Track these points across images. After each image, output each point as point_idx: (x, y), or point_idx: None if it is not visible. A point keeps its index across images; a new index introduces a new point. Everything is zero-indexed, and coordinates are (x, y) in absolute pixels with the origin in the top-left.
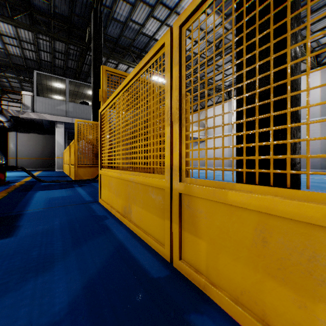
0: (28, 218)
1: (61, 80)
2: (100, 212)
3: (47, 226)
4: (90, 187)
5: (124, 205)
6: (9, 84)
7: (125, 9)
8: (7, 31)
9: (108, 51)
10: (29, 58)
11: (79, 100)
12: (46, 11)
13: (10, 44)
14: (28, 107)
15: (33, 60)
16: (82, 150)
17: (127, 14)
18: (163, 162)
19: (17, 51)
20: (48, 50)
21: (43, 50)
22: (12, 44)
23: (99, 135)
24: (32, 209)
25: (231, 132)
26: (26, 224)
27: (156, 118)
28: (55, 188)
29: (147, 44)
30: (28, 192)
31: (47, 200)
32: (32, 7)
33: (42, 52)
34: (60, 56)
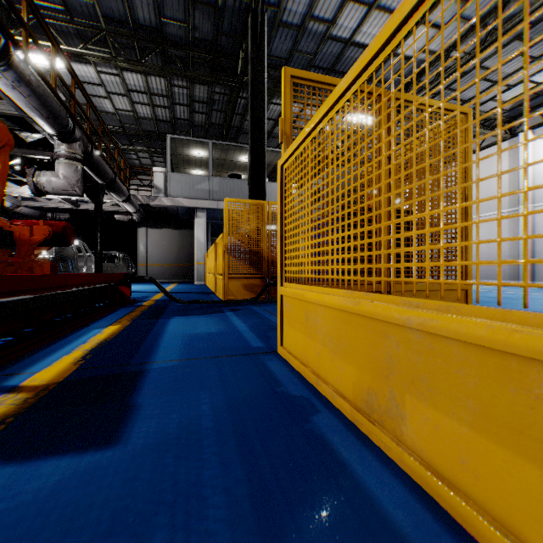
0: (152, 385)
1: (203, 144)
2: (291, 385)
3: (187, 417)
4: (252, 316)
5: (367, 386)
6: (138, 162)
7: (302, 1)
8: (135, 84)
9: (272, 84)
10: (162, 120)
11: (226, 173)
12: (183, 40)
13: (139, 102)
14: (160, 189)
15: (166, 121)
16: (235, 250)
17: (305, 7)
18: (409, 269)
19: (147, 112)
20: (185, 102)
21: (179, 103)
22: (141, 102)
23: (279, 214)
24: (162, 359)
25: (515, 207)
26: (148, 404)
27: (394, 171)
28: (197, 315)
29: (340, 56)
30: (157, 321)
31: (185, 341)
32: (165, 38)
33: (177, 106)
34: (201, 108)
